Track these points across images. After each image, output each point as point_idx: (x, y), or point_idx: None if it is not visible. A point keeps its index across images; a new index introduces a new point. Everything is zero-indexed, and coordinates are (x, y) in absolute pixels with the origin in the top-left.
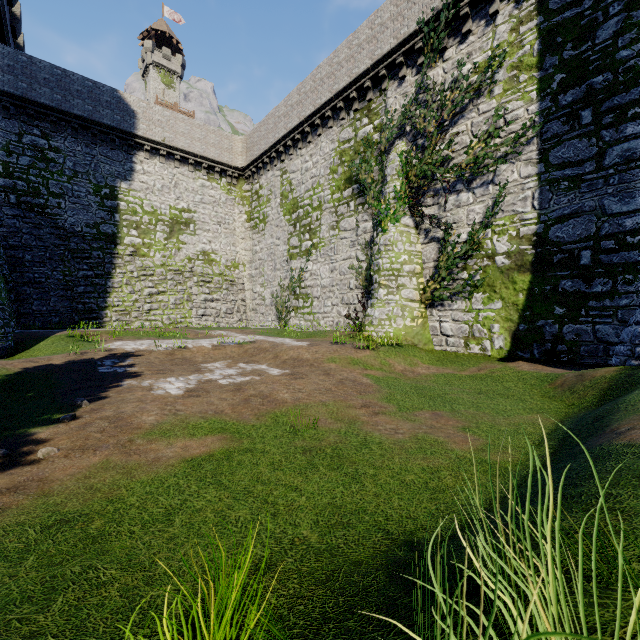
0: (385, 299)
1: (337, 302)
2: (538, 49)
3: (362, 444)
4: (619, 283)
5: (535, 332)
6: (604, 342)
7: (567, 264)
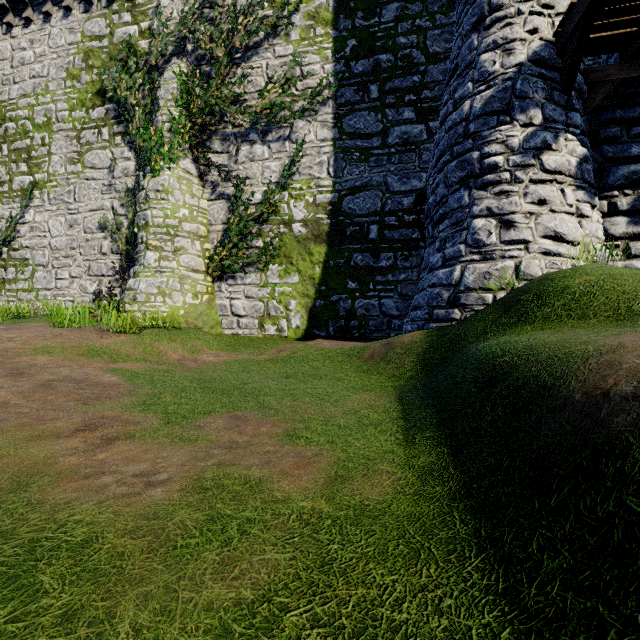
0: (156, 266)
1: (80, 273)
2: (333, 6)
3: (3, 578)
4: (399, 258)
5: (331, 308)
6: (388, 316)
7: (358, 237)
